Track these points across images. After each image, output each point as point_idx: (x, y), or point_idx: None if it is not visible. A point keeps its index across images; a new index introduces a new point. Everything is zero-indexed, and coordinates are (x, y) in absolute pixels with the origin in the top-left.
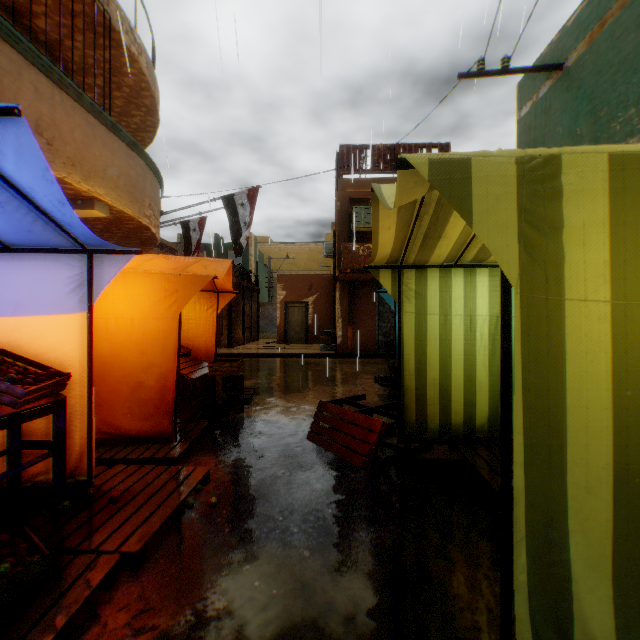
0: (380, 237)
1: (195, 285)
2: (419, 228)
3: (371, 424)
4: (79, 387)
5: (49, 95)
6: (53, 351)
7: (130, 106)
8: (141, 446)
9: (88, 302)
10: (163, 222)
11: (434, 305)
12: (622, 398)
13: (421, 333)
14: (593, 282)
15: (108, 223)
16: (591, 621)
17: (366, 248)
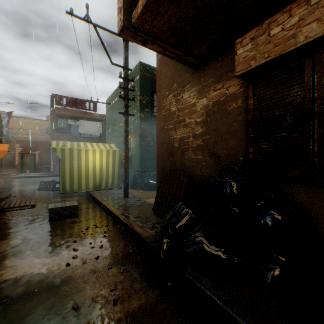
0: None
1: (3, 153)
2: None
3: (54, 183)
4: None
5: None
6: None
7: None
8: None
9: None
10: None
11: None
12: (71, 168)
13: None
14: (68, 158)
15: None
16: (68, 186)
17: (63, 136)
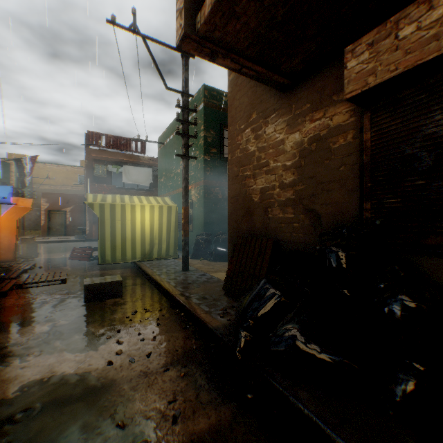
0: None
1: (25, 210)
2: None
3: (90, 250)
4: None
5: None
6: None
7: None
8: (3, 263)
9: None
10: None
11: None
12: (112, 230)
13: None
14: (109, 217)
15: None
16: (108, 254)
17: (102, 187)
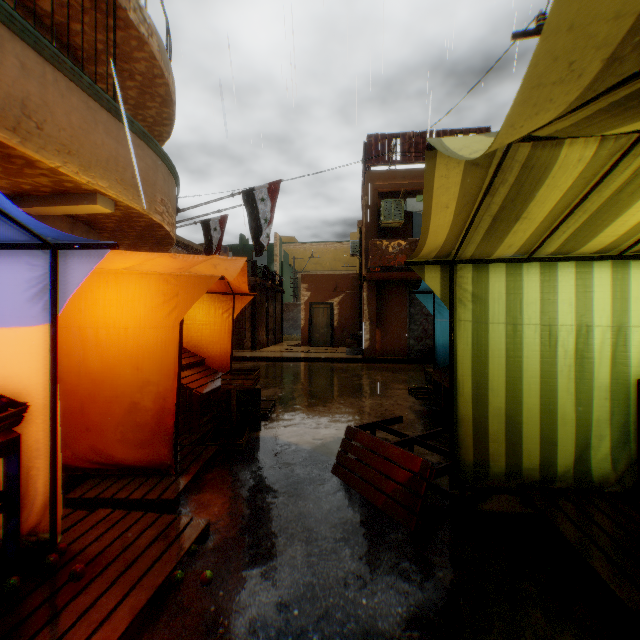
0: (432, 220)
1: (198, 287)
2: (487, 207)
3: (415, 465)
4: (42, 419)
5: (39, 72)
6: (10, 373)
7: (144, 97)
8: (135, 479)
9: (51, 311)
10: (181, 221)
11: (498, 311)
12: None
13: (480, 348)
14: None
15: (118, 221)
16: None
17: (396, 245)
